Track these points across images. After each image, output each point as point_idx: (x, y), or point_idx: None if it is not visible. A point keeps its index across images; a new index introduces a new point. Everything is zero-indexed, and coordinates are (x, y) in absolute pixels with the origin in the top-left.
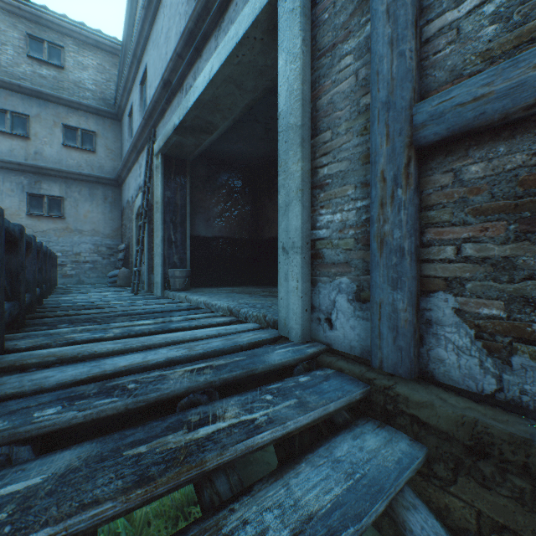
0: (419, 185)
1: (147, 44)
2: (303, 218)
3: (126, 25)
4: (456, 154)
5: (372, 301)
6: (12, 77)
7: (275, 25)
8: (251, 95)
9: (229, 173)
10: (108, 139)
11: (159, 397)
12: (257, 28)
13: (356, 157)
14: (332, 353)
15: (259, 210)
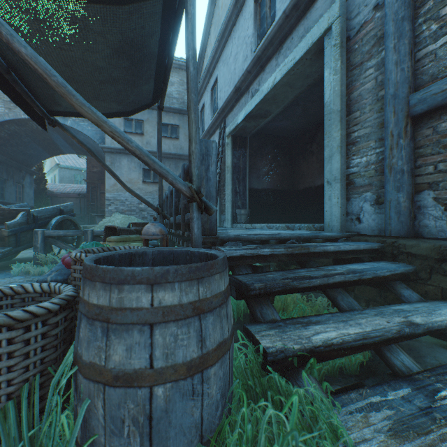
0: (413, 136)
1: (218, 63)
2: (341, 162)
3: (200, 51)
4: (434, 118)
5: (385, 201)
6: None
7: (320, 50)
8: (298, 90)
9: (272, 143)
10: (185, 129)
11: (279, 238)
12: (308, 54)
13: (375, 125)
14: (360, 235)
15: (294, 168)
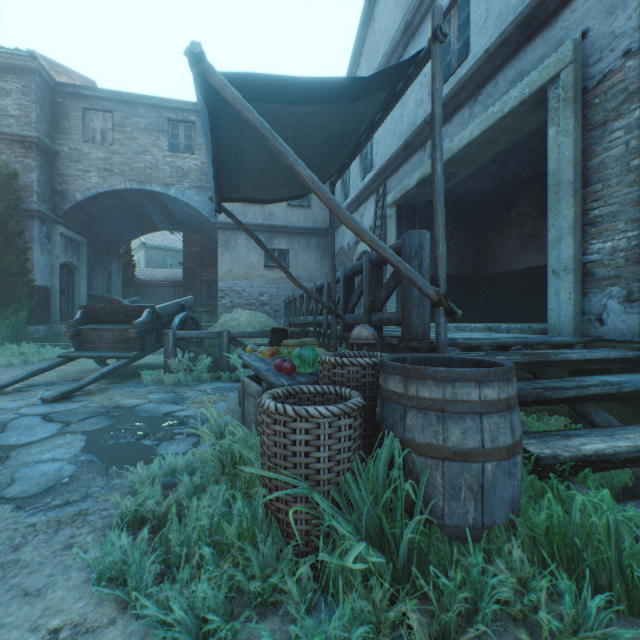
0: None
1: None
2: (574, 248)
3: None
4: None
5: None
6: None
7: (540, 100)
8: (501, 147)
9: (450, 212)
10: None
11: (502, 343)
12: (522, 106)
13: (625, 202)
14: (603, 340)
15: (481, 246)
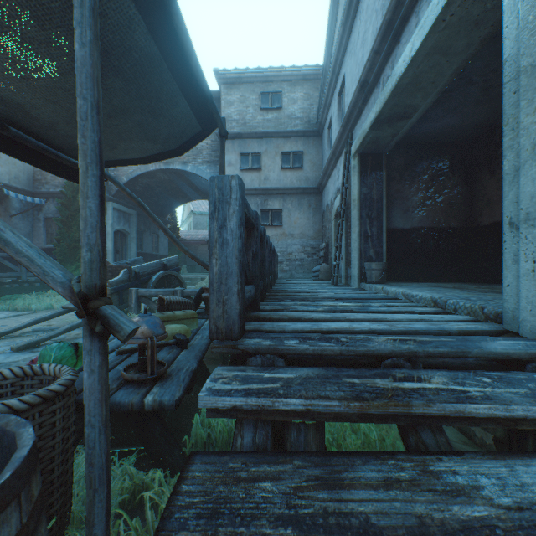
0: None
1: (344, 57)
2: None
3: (326, 49)
4: None
5: None
6: (251, 129)
7: None
8: (462, 55)
9: (431, 156)
10: (311, 154)
11: (365, 352)
12: None
13: None
14: None
15: (473, 191)
